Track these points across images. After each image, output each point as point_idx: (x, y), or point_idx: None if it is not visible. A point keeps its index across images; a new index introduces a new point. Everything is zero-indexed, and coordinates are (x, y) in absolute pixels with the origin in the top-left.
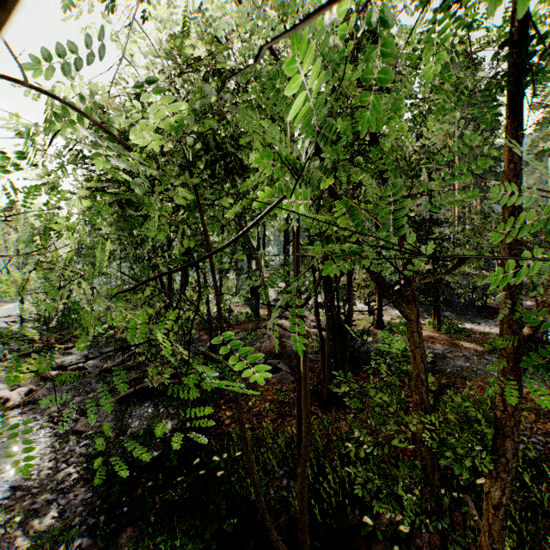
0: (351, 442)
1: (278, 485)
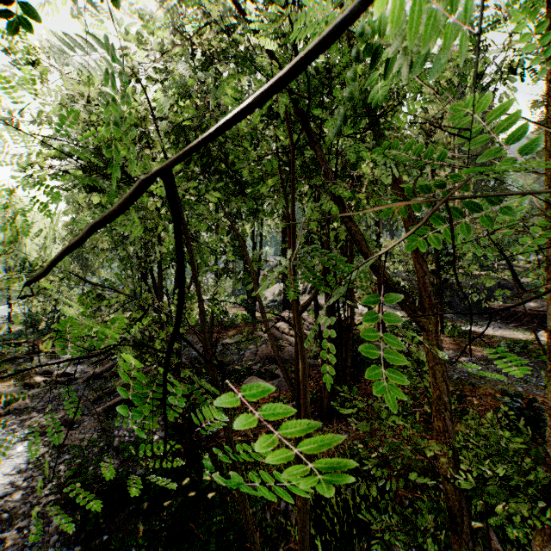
0: (355, 458)
1: (276, 508)
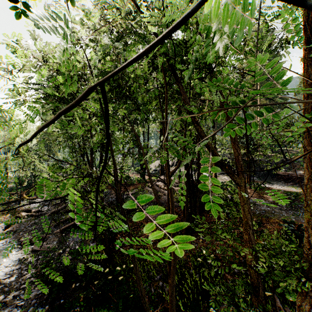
0: (201, 258)
1: (156, 285)
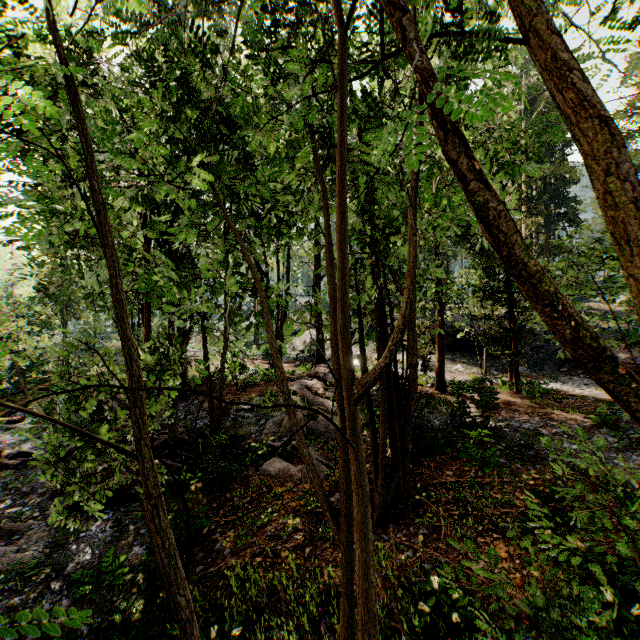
0: (428, 602)
1: None
